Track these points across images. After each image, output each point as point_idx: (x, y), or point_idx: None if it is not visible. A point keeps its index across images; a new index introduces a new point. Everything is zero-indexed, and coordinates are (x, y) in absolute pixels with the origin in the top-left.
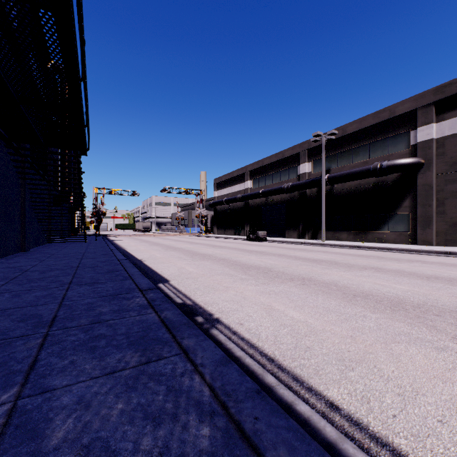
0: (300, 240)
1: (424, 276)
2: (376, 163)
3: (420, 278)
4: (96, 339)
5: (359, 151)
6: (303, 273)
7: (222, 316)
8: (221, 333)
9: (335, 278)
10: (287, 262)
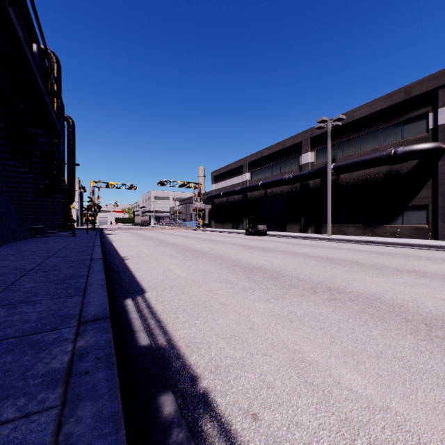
0: (303, 234)
1: None
2: (390, 150)
3: None
4: None
5: (368, 137)
6: (325, 278)
7: (215, 386)
8: None
9: (374, 289)
10: (297, 261)
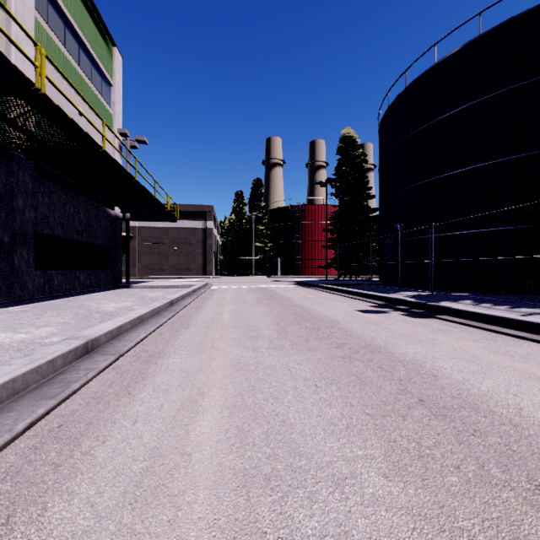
0: None
1: None
2: None
3: None
4: None
5: None
6: None
7: None
8: None
9: None
10: None
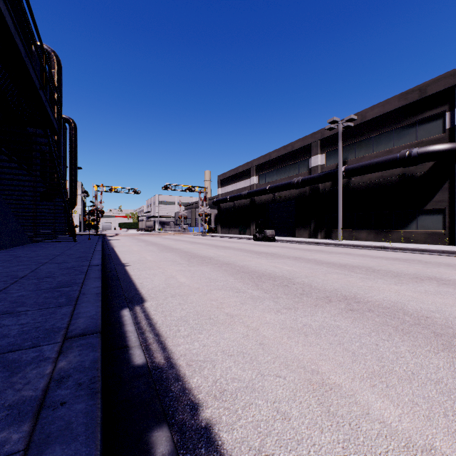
0: (313, 239)
1: None
2: (404, 151)
3: None
4: None
5: (381, 138)
6: (339, 286)
7: (220, 416)
8: None
9: (394, 298)
10: (308, 268)
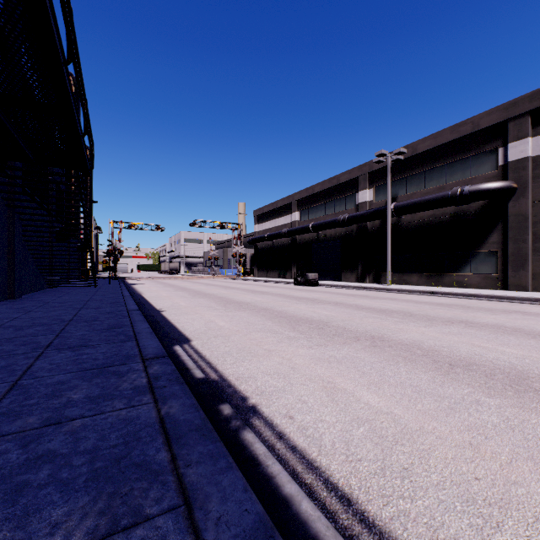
0: (360, 284)
1: (536, 334)
2: (456, 189)
3: (532, 336)
4: (34, 465)
5: (433, 173)
6: (371, 328)
7: (261, 402)
8: (258, 440)
9: (416, 337)
10: (347, 313)
